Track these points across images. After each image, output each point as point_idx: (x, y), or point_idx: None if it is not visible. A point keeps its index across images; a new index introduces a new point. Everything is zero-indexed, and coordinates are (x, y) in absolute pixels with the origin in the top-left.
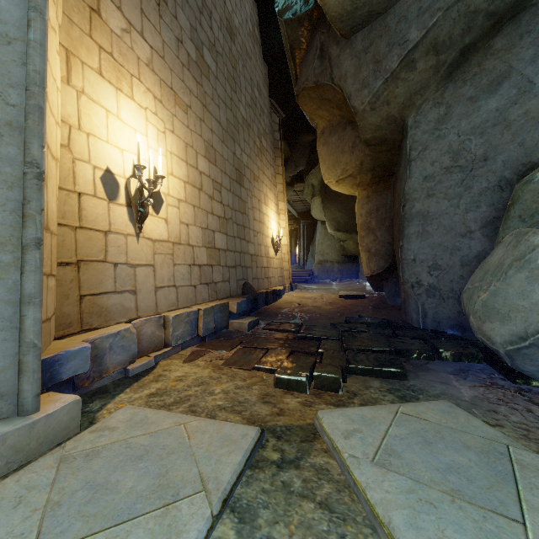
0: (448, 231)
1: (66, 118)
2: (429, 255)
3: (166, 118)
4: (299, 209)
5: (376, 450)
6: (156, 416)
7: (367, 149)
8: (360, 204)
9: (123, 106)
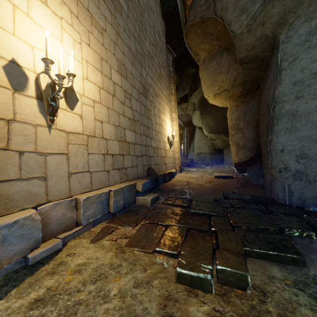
0: (316, 125)
1: None
2: (297, 146)
3: (82, 32)
4: (184, 120)
5: None
6: None
7: (240, 67)
8: (230, 111)
9: (34, 7)
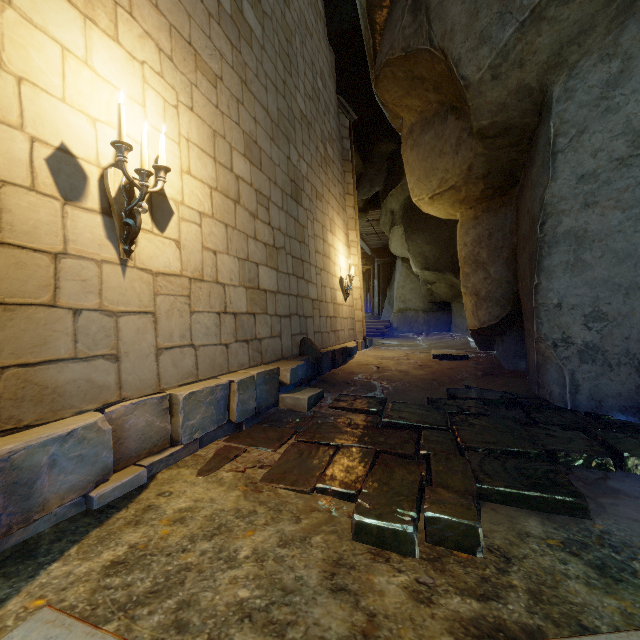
0: (621, 259)
1: None
2: (587, 298)
3: (179, 86)
4: (373, 244)
5: None
6: None
7: (480, 145)
8: (463, 229)
9: (97, 48)
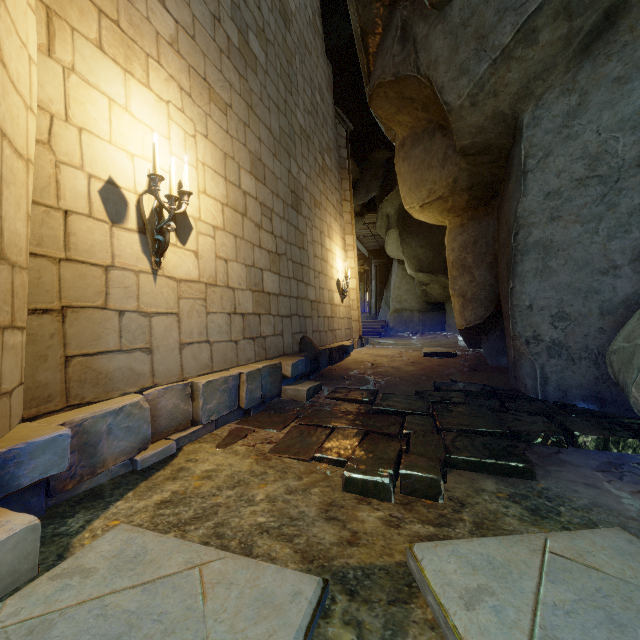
0: (581, 266)
1: (45, 103)
2: (553, 300)
3: (197, 117)
4: (370, 246)
5: (527, 639)
6: (159, 548)
7: (463, 161)
8: (451, 235)
9: (134, 95)
